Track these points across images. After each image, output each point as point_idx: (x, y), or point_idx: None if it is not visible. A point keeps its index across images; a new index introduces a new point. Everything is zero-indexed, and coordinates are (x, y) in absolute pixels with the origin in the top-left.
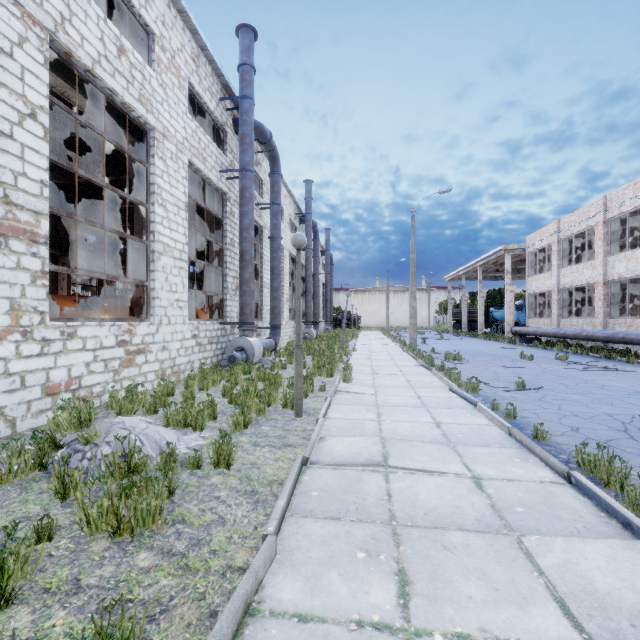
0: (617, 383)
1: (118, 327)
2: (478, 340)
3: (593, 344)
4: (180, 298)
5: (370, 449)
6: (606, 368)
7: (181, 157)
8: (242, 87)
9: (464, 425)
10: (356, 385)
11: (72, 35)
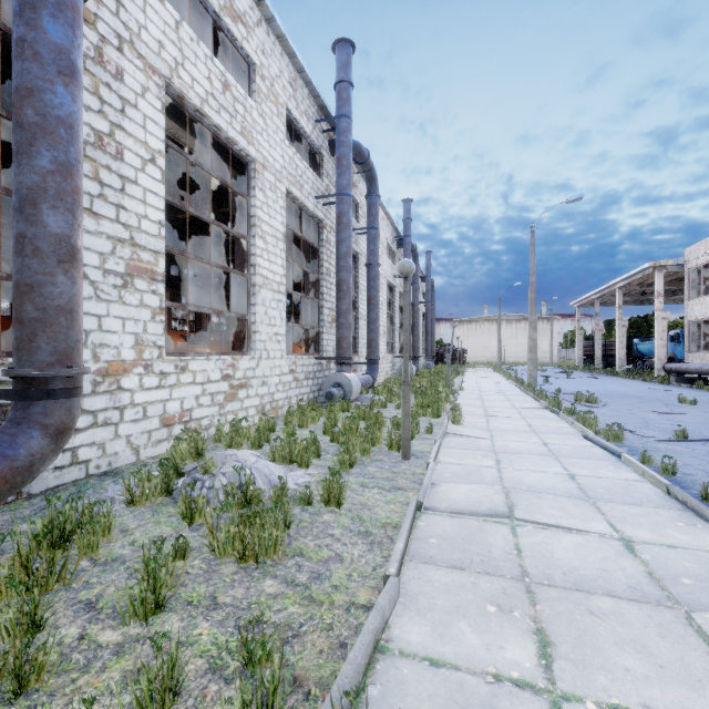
0: None
1: (223, 361)
2: (617, 379)
3: None
4: (278, 332)
5: (491, 498)
6: None
7: (279, 186)
8: (339, 106)
9: (606, 479)
10: (467, 428)
11: (184, 78)
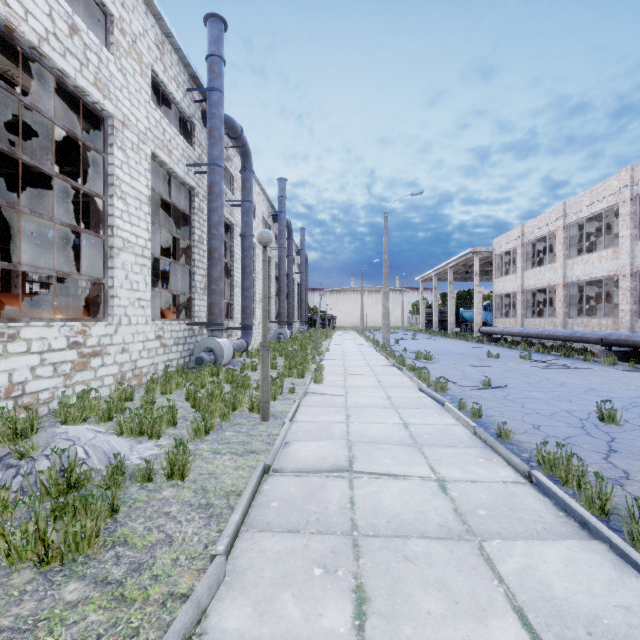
0: (575, 380)
1: (70, 328)
2: (448, 339)
3: (554, 343)
4: (142, 297)
5: (336, 453)
6: (565, 366)
7: (143, 148)
8: (211, 79)
9: (431, 425)
10: (327, 386)
11: (14, 7)
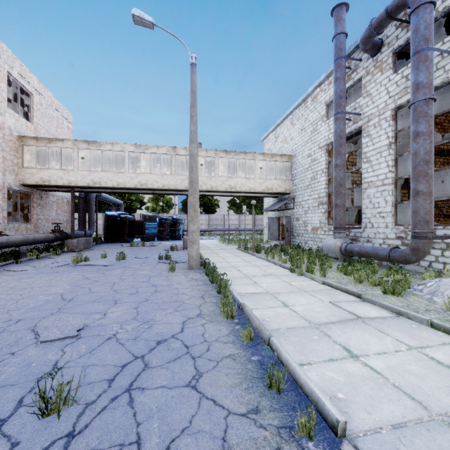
0: None
1: None
2: None
3: None
4: None
5: (349, 307)
6: None
7: None
8: None
9: (324, 357)
10: None
11: None
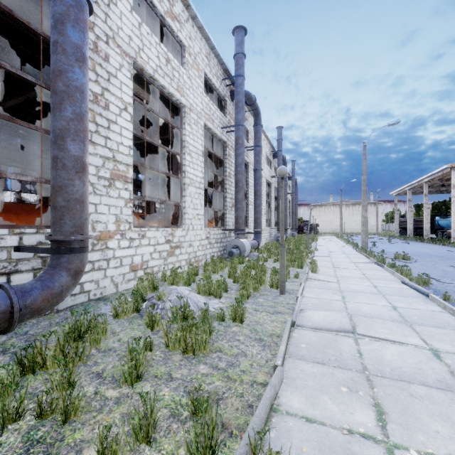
0: None
1: (166, 231)
2: (424, 244)
3: None
4: (199, 213)
5: (340, 320)
6: None
7: (199, 122)
8: (237, 69)
9: (418, 310)
10: (321, 275)
11: (143, 58)
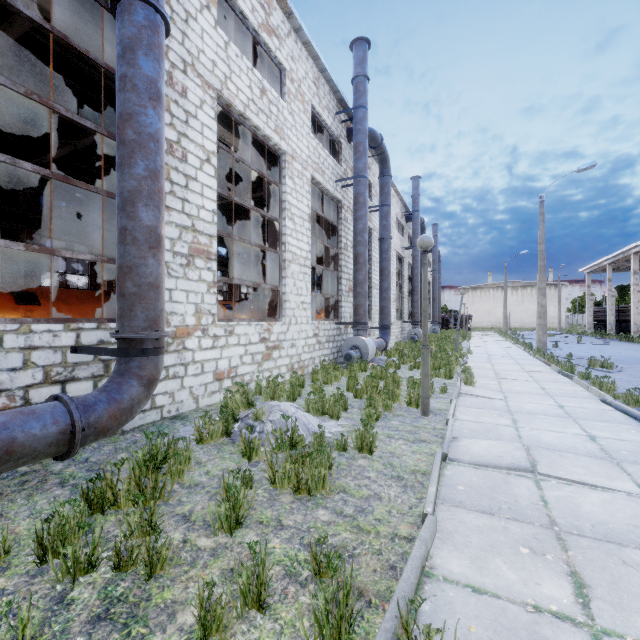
0: None
1: (261, 326)
2: (633, 345)
3: None
4: (304, 300)
5: (512, 454)
6: None
7: (305, 174)
8: (356, 98)
9: (629, 442)
10: (480, 389)
11: (231, 89)
